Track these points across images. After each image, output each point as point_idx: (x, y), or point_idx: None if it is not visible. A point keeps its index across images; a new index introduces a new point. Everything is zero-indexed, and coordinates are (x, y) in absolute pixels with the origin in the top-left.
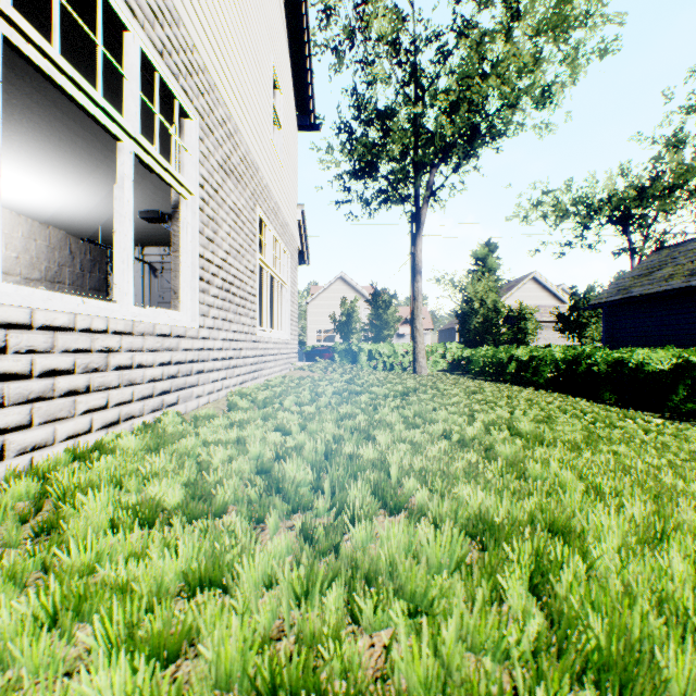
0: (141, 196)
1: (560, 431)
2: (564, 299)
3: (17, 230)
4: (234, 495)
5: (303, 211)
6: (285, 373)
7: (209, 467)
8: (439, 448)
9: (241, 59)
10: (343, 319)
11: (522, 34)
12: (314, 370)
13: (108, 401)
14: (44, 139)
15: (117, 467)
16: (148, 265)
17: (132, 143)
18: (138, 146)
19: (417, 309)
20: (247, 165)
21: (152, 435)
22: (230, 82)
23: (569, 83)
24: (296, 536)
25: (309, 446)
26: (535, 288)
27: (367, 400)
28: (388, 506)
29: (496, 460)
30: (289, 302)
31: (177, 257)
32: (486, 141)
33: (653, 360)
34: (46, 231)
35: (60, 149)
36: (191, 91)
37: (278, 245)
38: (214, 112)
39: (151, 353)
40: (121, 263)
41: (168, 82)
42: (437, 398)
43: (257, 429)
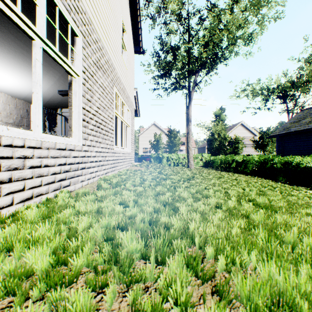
0: (58, 82)
1: (273, 200)
2: (255, 133)
3: (0, 99)
4: (86, 259)
5: (137, 91)
6: (128, 168)
7: (76, 231)
8: (218, 216)
9: (106, 12)
10: (155, 142)
11: (238, 10)
12: (142, 166)
13: (24, 186)
14: (7, 51)
15: (14, 234)
16: (64, 117)
17: (41, 42)
18: (45, 45)
19: (189, 138)
20: (109, 65)
21: (46, 208)
22: (99, 22)
23: (260, 33)
24: (128, 307)
25: (139, 217)
26: (242, 129)
27: (169, 183)
28: (198, 274)
29: (257, 226)
30: (130, 134)
31: (71, 108)
32: (221, 61)
33: (304, 162)
34: (14, 100)
35: (16, 57)
36: (78, 22)
37: (125, 106)
38: (91, 35)
39: (53, 159)
40: (34, 109)
41: (63, 13)
42: (204, 181)
43: (110, 202)
